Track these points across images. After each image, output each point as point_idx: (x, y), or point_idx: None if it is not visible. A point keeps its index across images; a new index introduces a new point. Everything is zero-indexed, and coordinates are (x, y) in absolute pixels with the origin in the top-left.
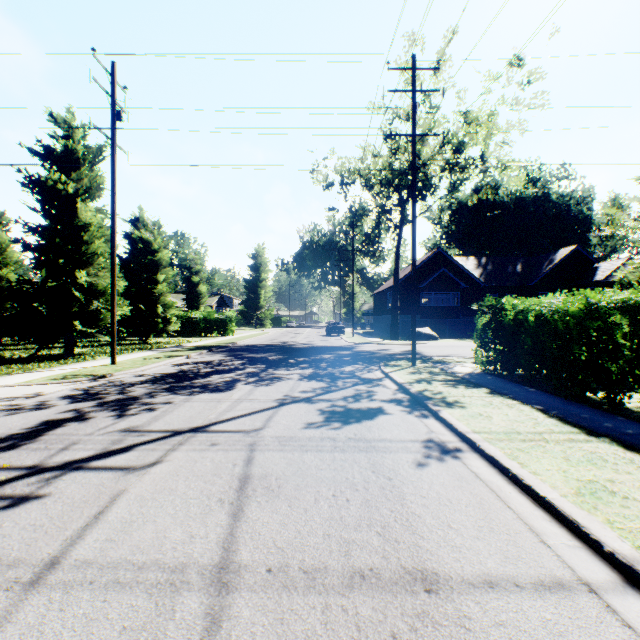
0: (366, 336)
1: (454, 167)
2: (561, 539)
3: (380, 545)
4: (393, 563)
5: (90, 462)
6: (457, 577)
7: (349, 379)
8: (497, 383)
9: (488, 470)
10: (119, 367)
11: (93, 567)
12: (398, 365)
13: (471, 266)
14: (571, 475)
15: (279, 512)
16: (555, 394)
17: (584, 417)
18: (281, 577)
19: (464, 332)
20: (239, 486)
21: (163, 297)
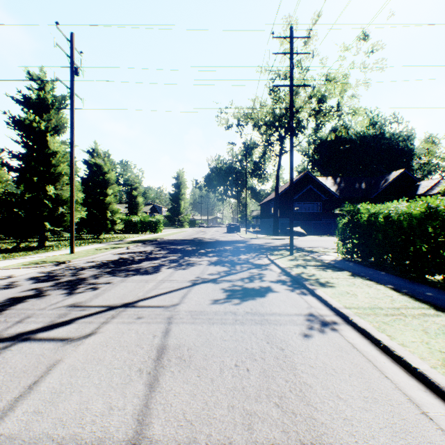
0: (255, 233)
1: (318, 113)
2: (440, 411)
3: (279, 418)
4: (293, 438)
5: (37, 334)
6: None
7: (244, 264)
8: (355, 268)
9: (362, 341)
10: (76, 255)
11: (15, 443)
12: (280, 254)
13: (329, 184)
14: (434, 347)
15: (189, 382)
16: (401, 276)
17: (429, 295)
18: None
19: (324, 230)
20: (156, 356)
21: (111, 205)
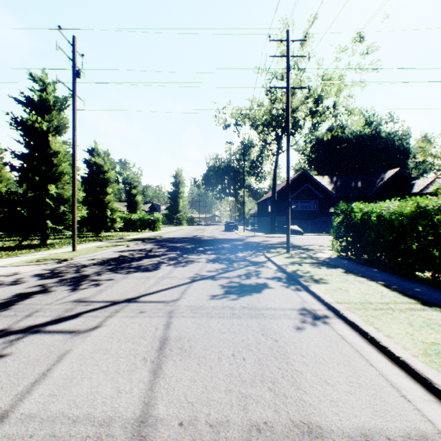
0: (253, 231)
1: (314, 113)
2: (418, 394)
3: (272, 400)
4: (283, 417)
5: (46, 326)
6: (338, 430)
7: (242, 262)
8: (349, 265)
9: (351, 333)
10: (78, 253)
11: (35, 421)
12: (276, 252)
13: (326, 183)
14: (417, 338)
15: (190, 369)
16: (392, 273)
17: (417, 291)
18: (191, 431)
19: (321, 228)
20: (159, 347)
21: (111, 204)
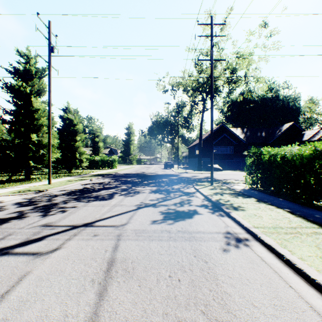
0: (185, 169)
1: (231, 81)
2: None
3: None
4: None
5: (14, 249)
6: None
7: (177, 192)
8: (259, 195)
9: (268, 255)
10: (52, 186)
11: None
12: (203, 184)
13: (239, 133)
14: None
15: (132, 291)
16: (294, 202)
17: (317, 217)
18: None
19: (235, 167)
20: (107, 268)
21: (79, 148)
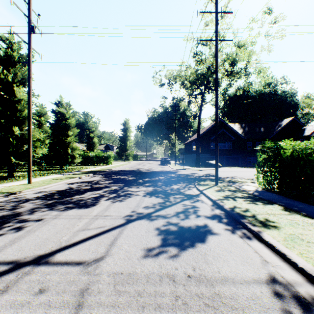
0: (182, 165)
1: (231, 73)
2: None
3: None
4: None
5: None
6: None
7: (177, 195)
8: (282, 200)
9: None
10: (31, 186)
11: None
12: (206, 184)
13: (237, 128)
14: None
15: None
16: None
17: None
18: None
19: (233, 163)
20: None
21: (71, 144)
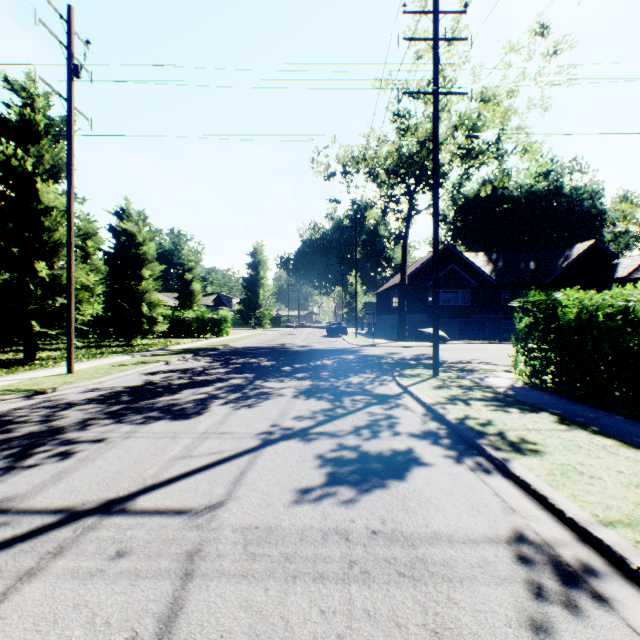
0: (370, 337)
1: (467, 152)
2: None
3: None
4: None
5: None
6: None
7: (358, 396)
8: (558, 404)
9: None
10: (73, 378)
11: None
12: (416, 375)
13: (481, 263)
14: None
15: None
16: None
17: None
18: None
19: (474, 333)
20: None
21: (148, 295)
